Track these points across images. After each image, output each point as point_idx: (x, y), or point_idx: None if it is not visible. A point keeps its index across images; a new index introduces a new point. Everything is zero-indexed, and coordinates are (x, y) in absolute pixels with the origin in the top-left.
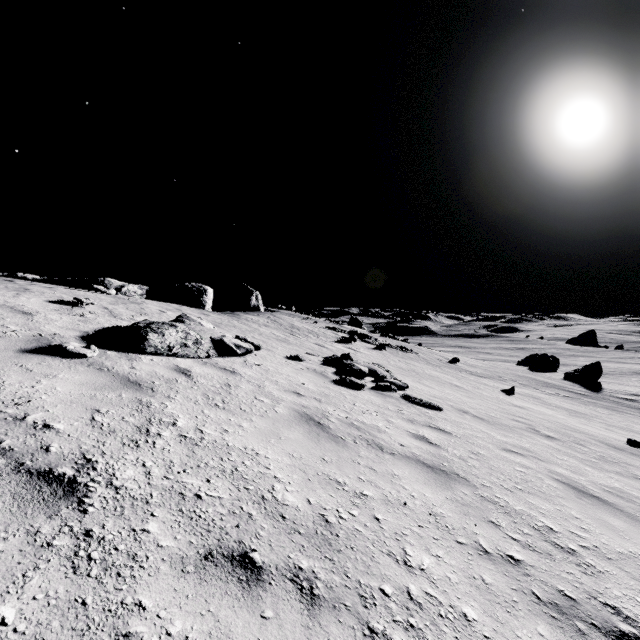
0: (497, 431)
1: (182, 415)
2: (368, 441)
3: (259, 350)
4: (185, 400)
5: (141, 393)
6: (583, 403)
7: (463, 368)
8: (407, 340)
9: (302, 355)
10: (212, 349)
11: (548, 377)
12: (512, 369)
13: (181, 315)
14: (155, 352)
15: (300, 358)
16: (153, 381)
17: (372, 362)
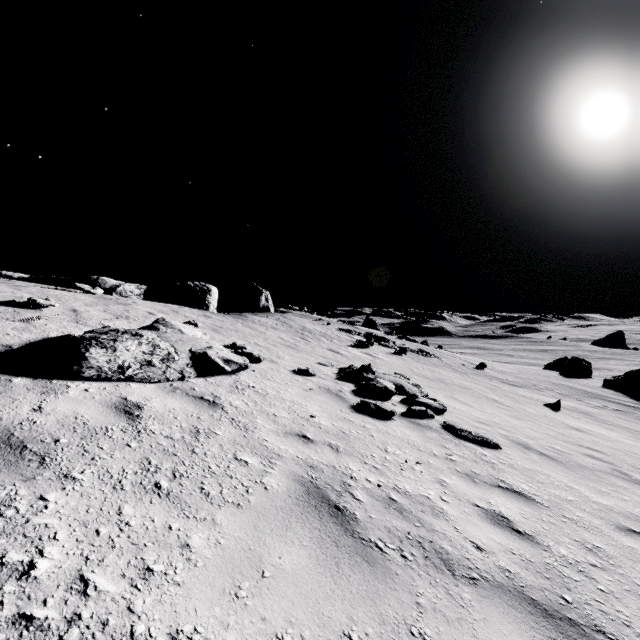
0: (584, 483)
1: (65, 531)
2: (423, 547)
3: (259, 363)
4: (97, 481)
5: (9, 473)
6: (639, 419)
7: (492, 375)
8: (426, 342)
9: (313, 366)
10: (190, 367)
11: (585, 384)
12: (544, 375)
13: (158, 320)
14: (97, 376)
15: (310, 372)
16: (58, 437)
17: (394, 372)
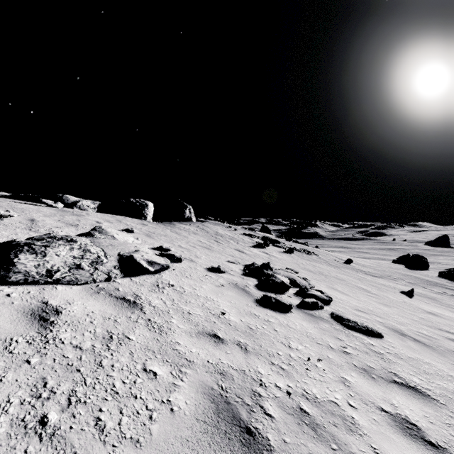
0: None
1: None
2: None
3: (180, 262)
4: None
5: None
6: None
7: (357, 268)
8: (307, 243)
9: (224, 264)
10: (117, 268)
11: (426, 275)
12: (394, 268)
13: (95, 227)
14: (24, 280)
15: (221, 270)
16: None
17: (286, 267)
